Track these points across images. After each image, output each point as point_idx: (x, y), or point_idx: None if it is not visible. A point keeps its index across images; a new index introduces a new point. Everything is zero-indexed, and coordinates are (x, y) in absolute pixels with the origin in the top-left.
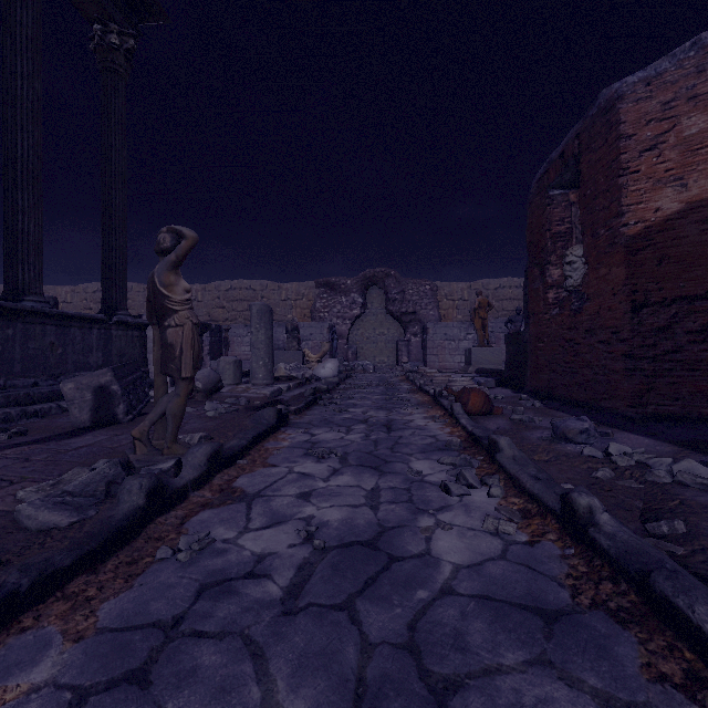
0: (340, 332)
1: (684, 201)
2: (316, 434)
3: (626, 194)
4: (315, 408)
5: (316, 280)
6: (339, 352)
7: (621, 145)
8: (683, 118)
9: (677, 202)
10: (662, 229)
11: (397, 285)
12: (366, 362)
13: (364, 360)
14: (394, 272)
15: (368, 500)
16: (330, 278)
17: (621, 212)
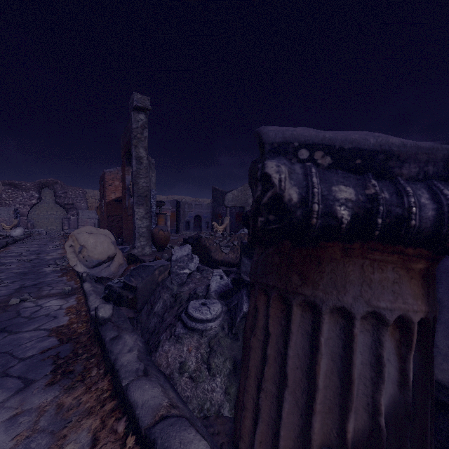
0: (22, 212)
1: (115, 197)
2: (22, 246)
3: (106, 193)
4: (17, 244)
5: (3, 181)
6: (21, 224)
7: (106, 183)
8: (115, 181)
9: (114, 197)
10: (112, 201)
11: (62, 189)
12: (41, 229)
13: (40, 228)
14: (60, 182)
15: (37, 249)
16: (14, 181)
17: (106, 197)
